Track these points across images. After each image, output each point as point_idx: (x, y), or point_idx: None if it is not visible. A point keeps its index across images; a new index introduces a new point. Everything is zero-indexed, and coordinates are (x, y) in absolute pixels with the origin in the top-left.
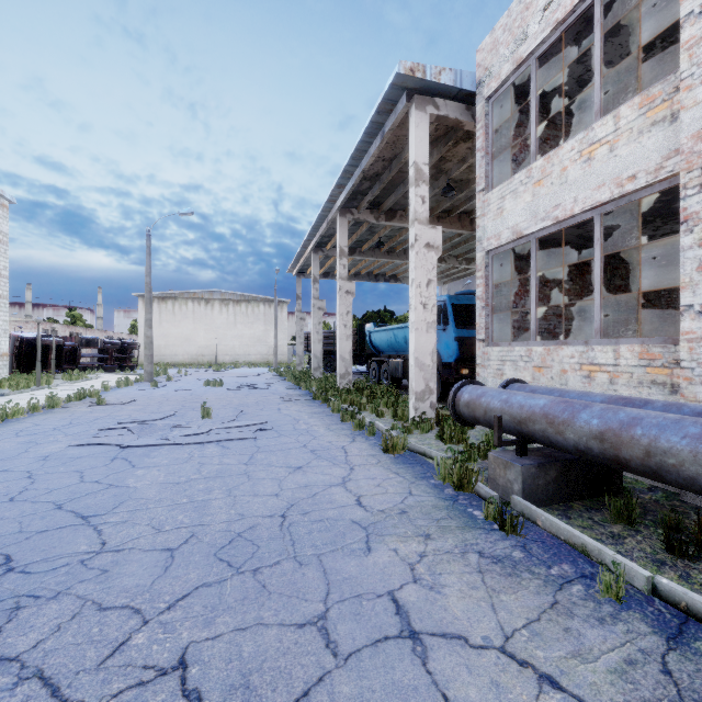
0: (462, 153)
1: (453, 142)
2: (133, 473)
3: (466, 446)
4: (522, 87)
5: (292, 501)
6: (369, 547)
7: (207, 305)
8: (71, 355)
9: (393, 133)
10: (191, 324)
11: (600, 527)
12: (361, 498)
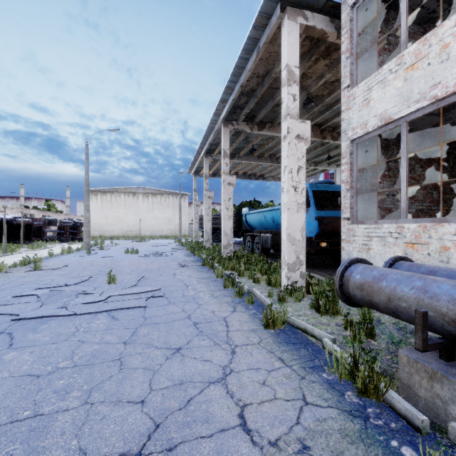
0: (320, 69)
1: (316, 56)
2: (1, 357)
3: (346, 322)
4: None
5: (158, 418)
6: None
7: (134, 197)
8: (38, 231)
9: (266, 49)
10: (123, 209)
11: None
12: (245, 411)
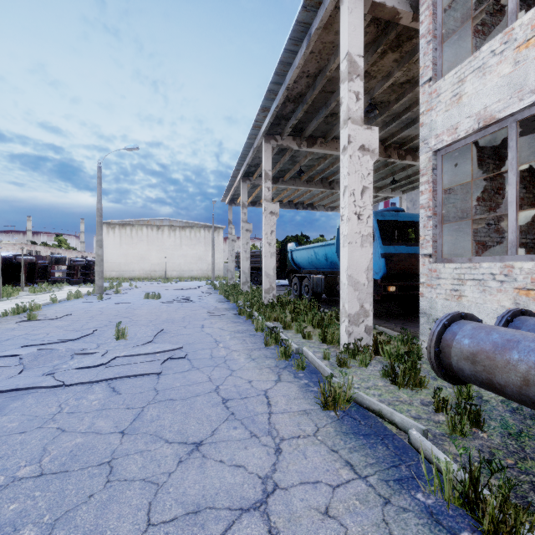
0: (388, 66)
1: (383, 47)
2: None
3: (438, 402)
4: None
5: None
6: None
7: (158, 230)
8: (43, 271)
9: (319, 38)
10: (145, 245)
11: None
12: None
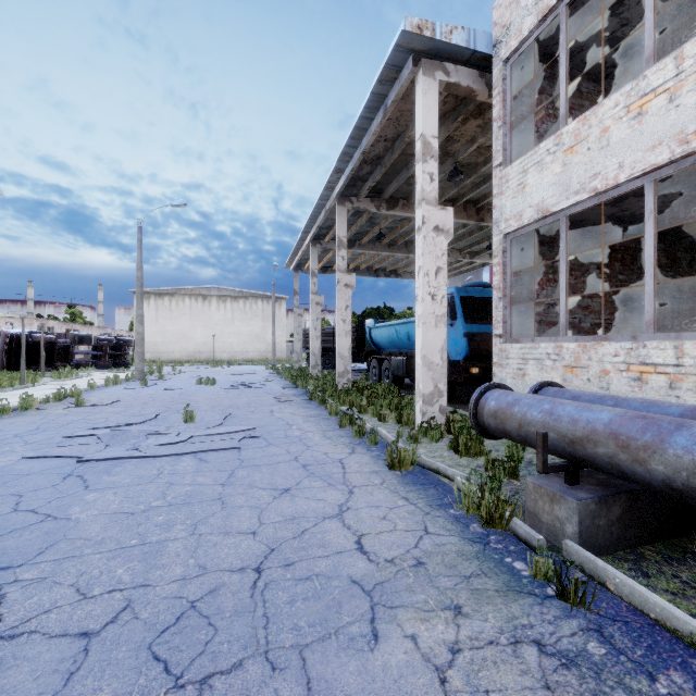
0: (471, 131)
1: (463, 117)
2: (82, 497)
3: (487, 462)
4: (545, 47)
5: (272, 544)
6: (375, 632)
7: (205, 301)
8: (64, 353)
9: (396, 107)
10: (188, 320)
11: (695, 592)
12: (363, 539)
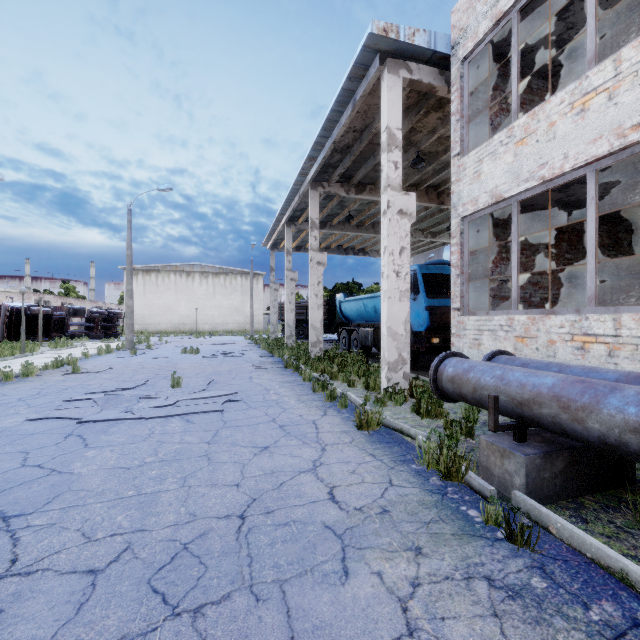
0: (432, 123)
1: (424, 110)
2: (83, 454)
3: (446, 423)
4: (499, 48)
5: (254, 495)
6: (345, 570)
7: (188, 277)
8: (59, 324)
9: (364, 101)
10: (173, 295)
11: (628, 535)
12: (334, 490)
